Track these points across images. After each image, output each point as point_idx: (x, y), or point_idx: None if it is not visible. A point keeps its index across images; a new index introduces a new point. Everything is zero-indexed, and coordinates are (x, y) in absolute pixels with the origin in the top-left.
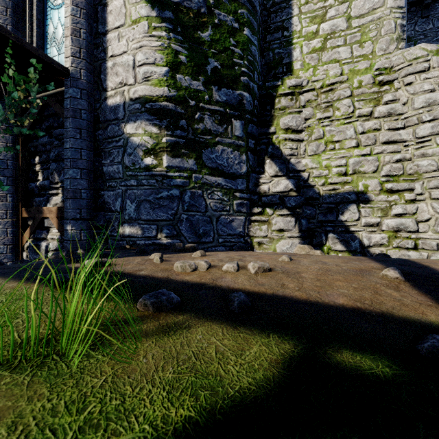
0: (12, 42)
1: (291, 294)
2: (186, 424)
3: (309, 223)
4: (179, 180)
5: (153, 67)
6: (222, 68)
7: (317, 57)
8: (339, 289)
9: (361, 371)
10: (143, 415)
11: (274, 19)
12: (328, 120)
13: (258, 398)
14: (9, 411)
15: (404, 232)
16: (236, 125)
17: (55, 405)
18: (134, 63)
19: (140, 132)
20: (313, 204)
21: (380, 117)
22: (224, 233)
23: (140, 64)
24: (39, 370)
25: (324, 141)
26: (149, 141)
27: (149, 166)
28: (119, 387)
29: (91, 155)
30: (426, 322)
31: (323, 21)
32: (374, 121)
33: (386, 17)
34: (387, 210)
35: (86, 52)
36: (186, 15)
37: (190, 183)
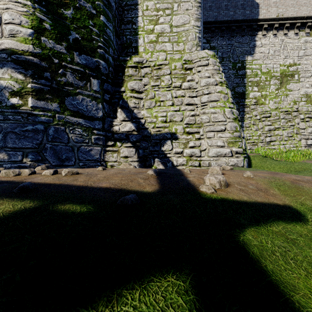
0: None
1: (73, 183)
2: None
3: (144, 152)
4: (43, 118)
5: (19, 27)
6: (82, 40)
7: (153, 46)
8: (110, 180)
9: (67, 211)
10: None
11: (127, 15)
12: (157, 87)
13: None
14: None
15: (194, 156)
16: (94, 83)
17: None
18: (0, 20)
19: (6, 77)
20: (147, 139)
21: (185, 89)
22: (84, 159)
23: (7, 22)
24: None
25: (155, 100)
26: (15, 85)
27: (15, 105)
28: None
29: None
30: (141, 191)
31: (157, 24)
32: (182, 90)
33: (191, 30)
34: (187, 144)
35: None
36: None
37: (54, 121)
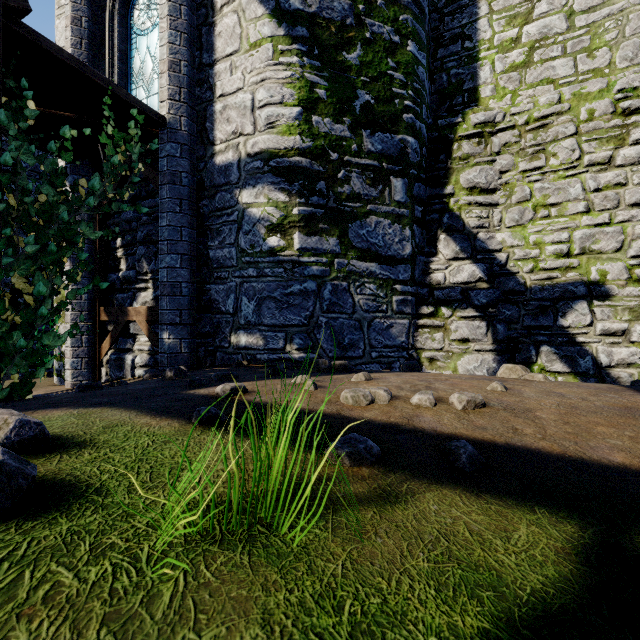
0: (98, 87)
1: (535, 445)
2: (486, 639)
3: (509, 330)
4: (316, 268)
5: (280, 108)
6: (376, 104)
7: (518, 77)
8: (606, 439)
9: None
10: (420, 622)
11: (450, 24)
12: (538, 172)
13: (567, 607)
14: (249, 603)
15: None
16: (397, 186)
17: (302, 599)
18: (252, 104)
19: (261, 201)
20: (516, 300)
21: (625, 165)
22: (379, 344)
23: (262, 104)
24: (252, 547)
25: (532, 205)
26: (274, 213)
27: (274, 249)
28: (367, 579)
29: (194, 235)
30: None
31: (528, 22)
32: (615, 171)
33: (633, 8)
34: None
35: (187, 92)
36: (325, 30)
37: (331, 272)
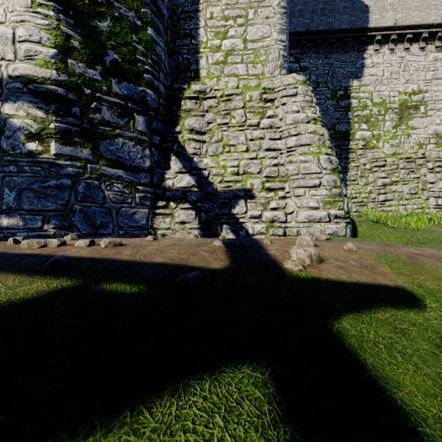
0: None
1: (118, 257)
2: None
3: (208, 216)
4: (71, 170)
5: (38, 46)
6: (123, 62)
7: (220, 69)
8: (165, 254)
9: (114, 291)
10: None
11: (183, 26)
12: (226, 126)
13: None
14: None
15: (277, 222)
16: (139, 120)
17: None
18: (13, 37)
19: (21, 114)
20: (212, 199)
21: (264, 128)
22: (125, 225)
23: (22, 39)
24: None
25: (222, 144)
26: (32, 125)
27: (32, 152)
28: None
29: None
30: (206, 267)
31: (225, 38)
32: (260, 130)
33: (272, 46)
34: (267, 205)
35: None
36: None
37: (85, 173)
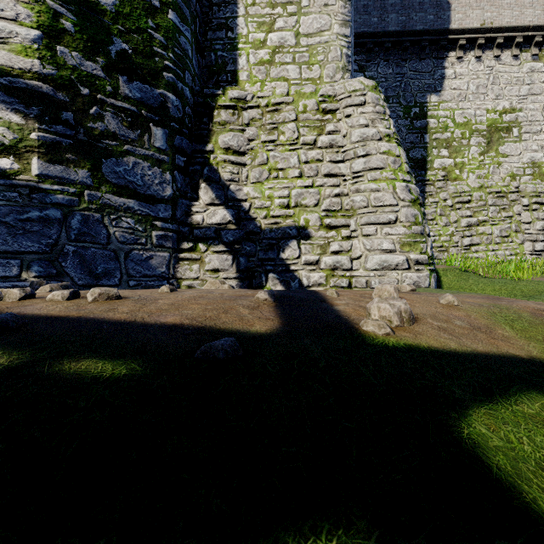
0: None
1: (107, 316)
2: None
3: (249, 262)
4: (61, 197)
5: (13, 25)
6: (135, 55)
7: (265, 70)
8: (183, 311)
9: (82, 375)
10: None
11: (217, 14)
12: (272, 144)
13: None
14: None
15: (340, 270)
16: (157, 134)
17: None
18: None
19: None
20: (254, 239)
21: (323, 147)
22: (138, 274)
23: None
24: None
25: (268, 168)
26: (5, 134)
27: (5, 171)
28: None
29: None
30: (244, 331)
31: (271, 31)
32: (317, 150)
33: (333, 42)
34: (326, 247)
35: None
36: None
37: (81, 202)
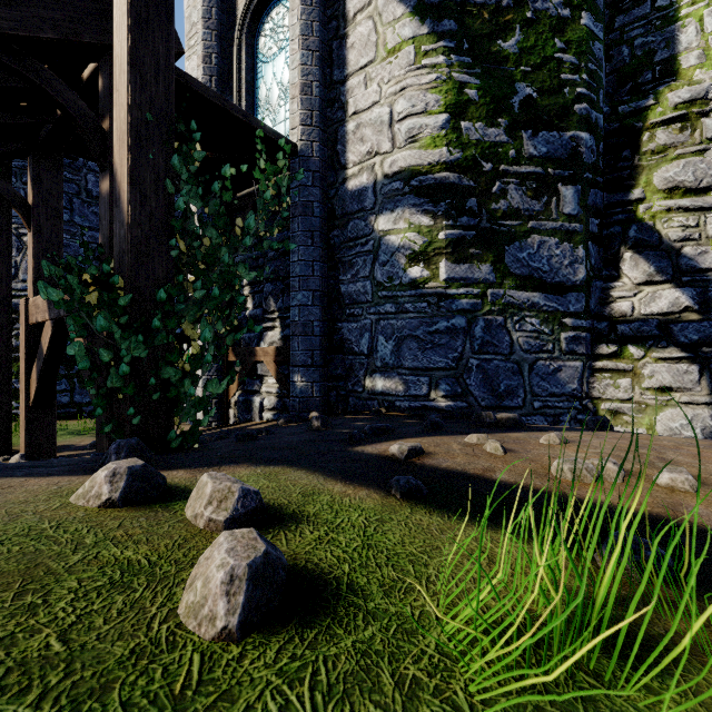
0: (237, 121)
1: None
2: None
3: None
4: (465, 301)
5: (422, 118)
6: (540, 97)
7: None
8: None
9: None
10: None
11: None
12: None
13: None
14: None
15: None
16: (566, 195)
17: None
18: (390, 117)
19: (401, 227)
20: None
21: None
22: (543, 392)
23: (402, 116)
24: (598, 711)
25: None
26: (416, 240)
27: (416, 280)
28: None
29: (325, 269)
30: None
31: None
32: None
33: None
34: None
35: (319, 115)
36: (476, 18)
37: (483, 305)
